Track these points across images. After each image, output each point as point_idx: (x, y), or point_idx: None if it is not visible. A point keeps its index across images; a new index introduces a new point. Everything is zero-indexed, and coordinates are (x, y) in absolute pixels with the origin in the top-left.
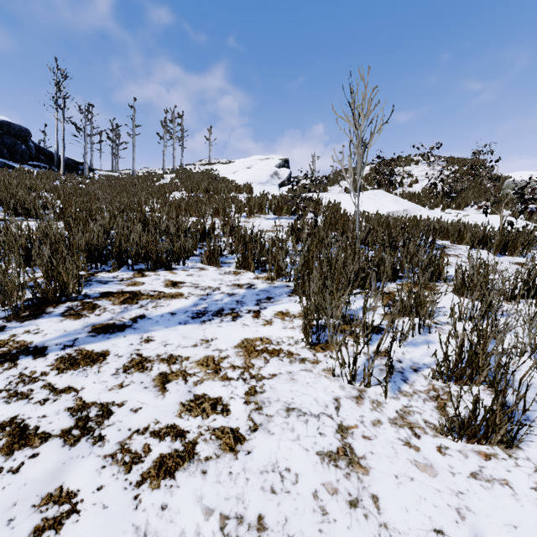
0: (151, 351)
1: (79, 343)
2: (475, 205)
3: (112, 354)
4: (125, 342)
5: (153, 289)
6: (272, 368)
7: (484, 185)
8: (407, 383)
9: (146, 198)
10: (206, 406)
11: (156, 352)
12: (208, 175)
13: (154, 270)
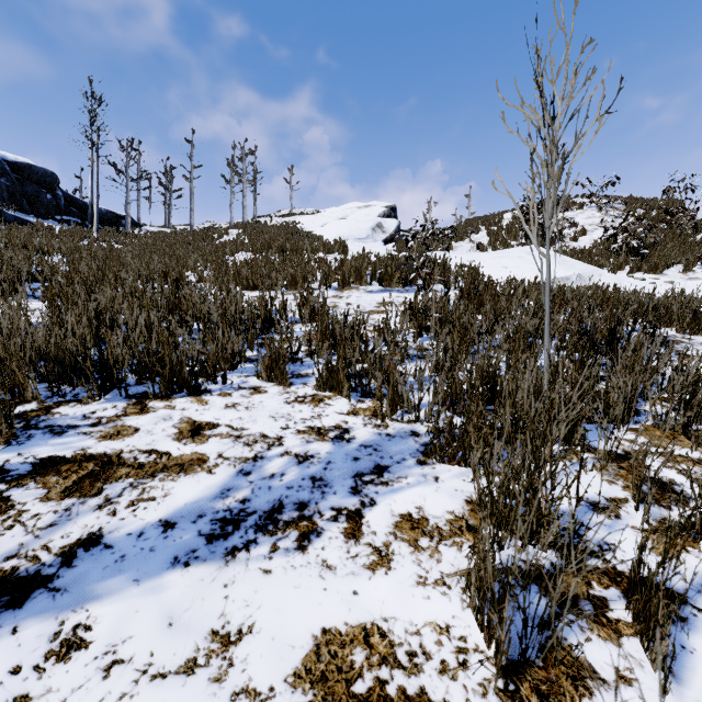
0: None
1: None
2: (678, 266)
3: None
4: (1, 661)
5: (150, 448)
6: None
7: (688, 237)
8: None
9: (195, 262)
10: None
11: None
12: (287, 229)
13: (168, 396)
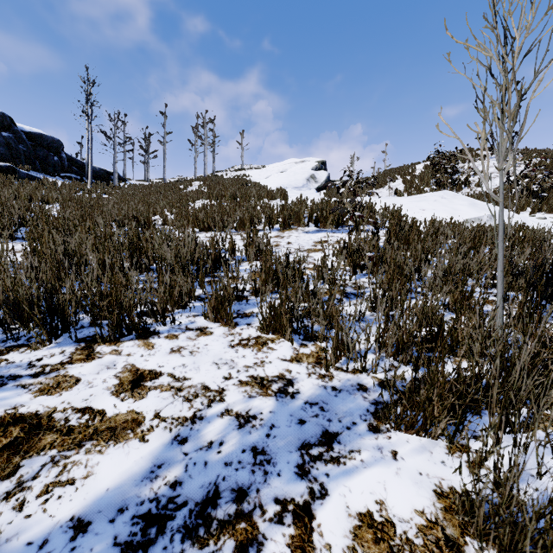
0: None
1: None
2: None
3: None
4: None
5: (85, 405)
6: None
7: None
8: None
9: (162, 208)
10: None
11: None
12: (238, 181)
13: (117, 339)
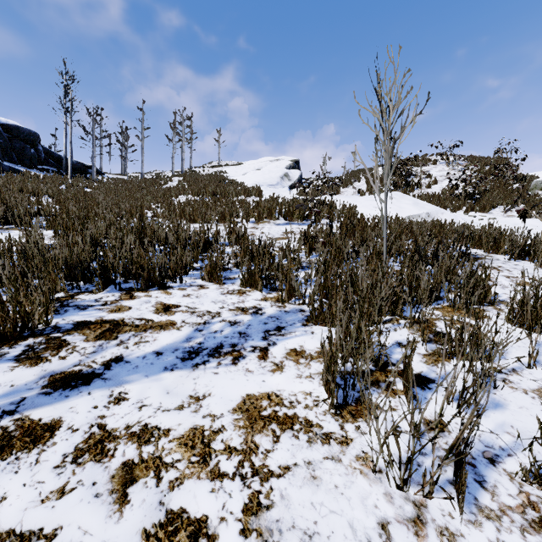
0: (119, 418)
1: (24, 407)
2: (501, 207)
3: (64, 426)
4: (87, 404)
5: (140, 317)
6: (283, 454)
7: (510, 186)
8: (485, 488)
9: (150, 202)
10: (182, 539)
11: (126, 421)
12: (216, 178)
13: (146, 290)
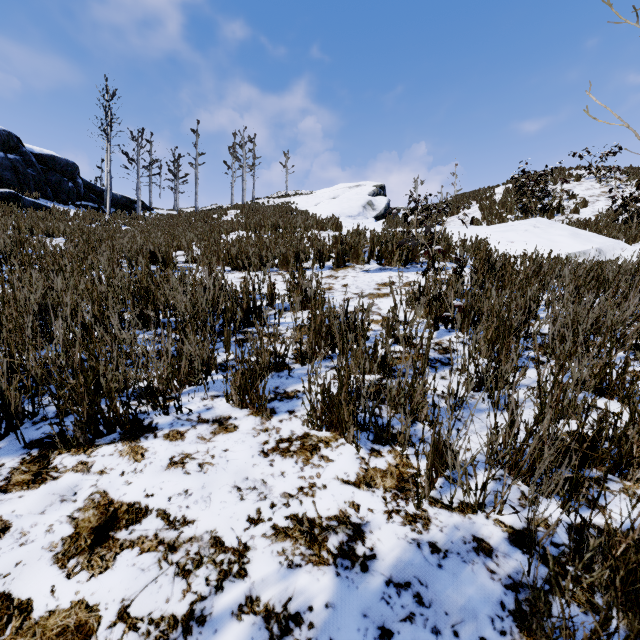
0: None
1: None
2: None
3: None
4: None
5: None
6: None
7: None
8: None
9: (188, 242)
10: None
11: None
12: (282, 209)
13: (90, 441)
